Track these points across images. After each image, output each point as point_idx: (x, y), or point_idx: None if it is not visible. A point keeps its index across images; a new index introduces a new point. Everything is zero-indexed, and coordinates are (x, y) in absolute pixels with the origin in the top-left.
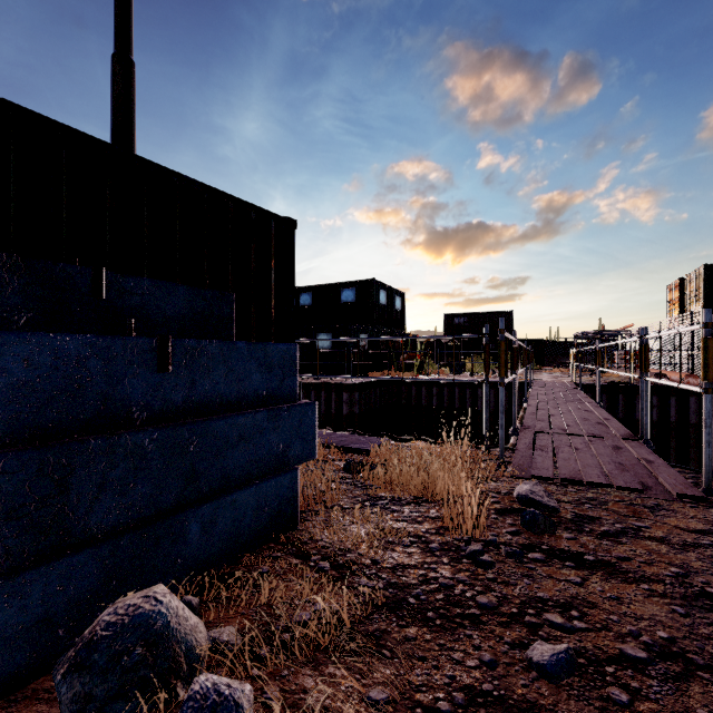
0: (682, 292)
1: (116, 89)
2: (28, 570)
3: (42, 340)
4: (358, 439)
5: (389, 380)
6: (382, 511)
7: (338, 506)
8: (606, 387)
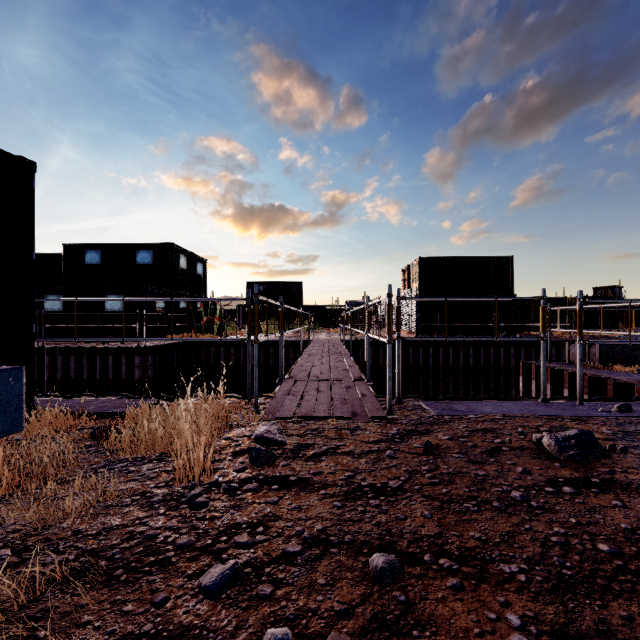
0: (409, 275)
1: None
2: None
3: None
4: (122, 403)
5: (188, 342)
6: (116, 475)
7: (63, 479)
8: (362, 342)
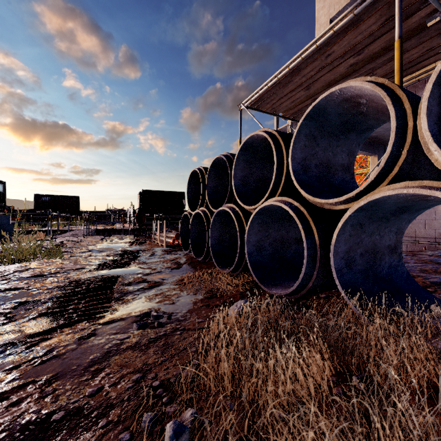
0: (140, 197)
1: None
2: None
3: None
4: None
5: None
6: None
7: None
8: (107, 229)
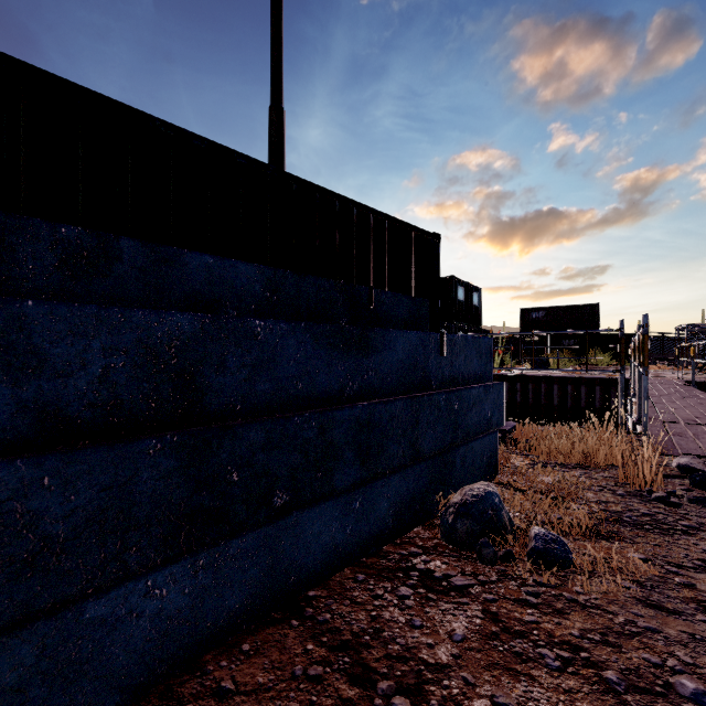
0: None
1: (272, 134)
2: (409, 467)
3: (406, 335)
4: None
5: None
6: (555, 471)
7: (513, 466)
8: None
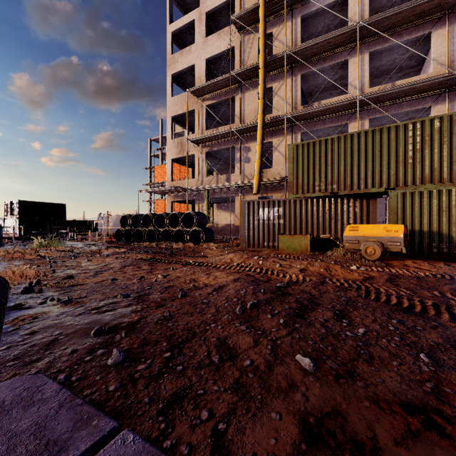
0: (11, 206)
1: None
2: None
3: None
4: None
5: None
6: None
7: None
8: None
